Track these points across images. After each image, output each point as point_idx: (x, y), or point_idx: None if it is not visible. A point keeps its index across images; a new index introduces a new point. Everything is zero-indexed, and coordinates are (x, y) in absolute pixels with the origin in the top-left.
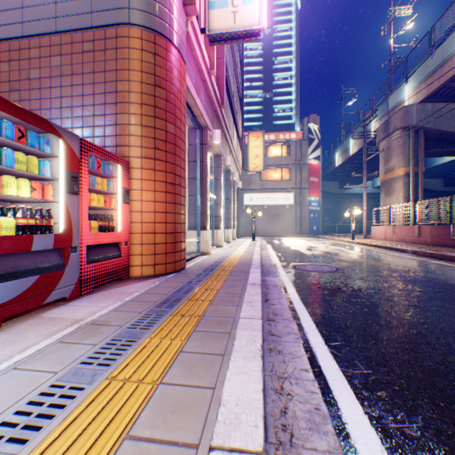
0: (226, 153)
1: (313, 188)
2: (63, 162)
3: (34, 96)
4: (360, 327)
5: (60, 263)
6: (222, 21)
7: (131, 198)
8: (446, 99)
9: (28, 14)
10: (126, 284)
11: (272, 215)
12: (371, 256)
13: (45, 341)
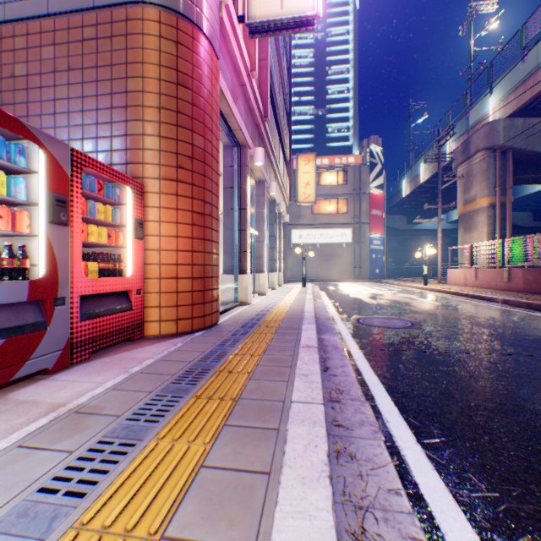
0: (270, 179)
1: (376, 222)
2: (44, 180)
3: (20, 99)
4: (461, 412)
5: (38, 321)
6: (265, 6)
7: (146, 232)
8: (540, 113)
9: None
10: (138, 347)
11: (326, 255)
12: (452, 306)
13: None
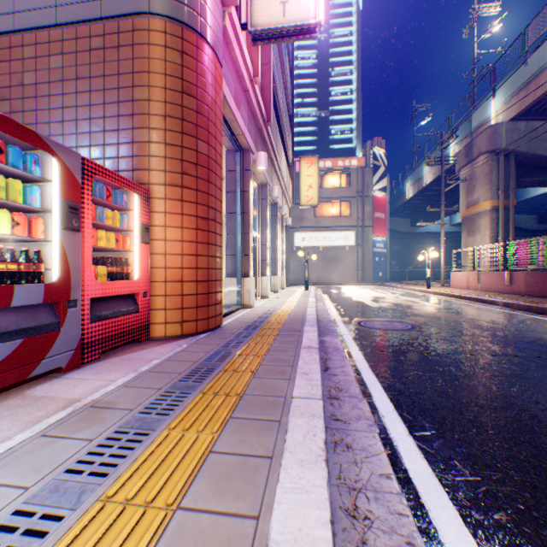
0: (273, 182)
1: (379, 225)
2: (58, 188)
3: (28, 106)
4: (453, 408)
5: (53, 322)
6: (268, 14)
7: (152, 237)
8: (542, 116)
9: (21, 2)
10: (145, 348)
11: (329, 258)
12: (453, 309)
13: (21, 434)
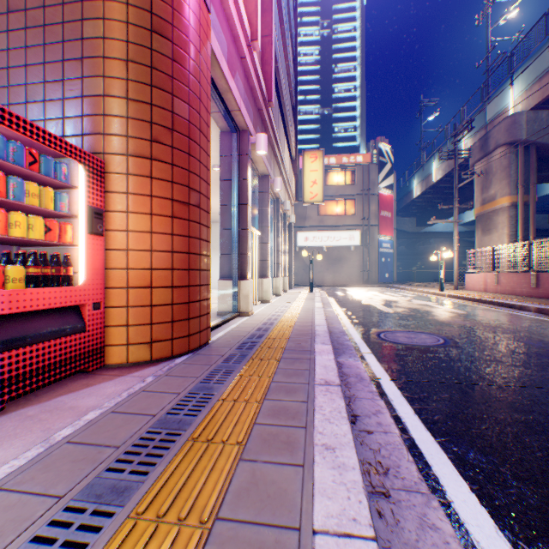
0: (275, 174)
1: (385, 224)
2: None
3: None
4: None
5: None
6: None
7: (109, 226)
8: None
9: None
10: (90, 384)
11: (333, 259)
12: (480, 316)
13: None
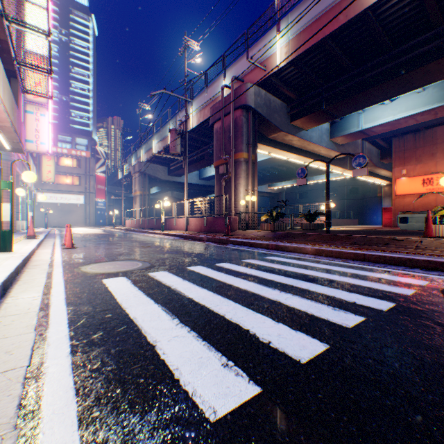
0: None
1: (101, 193)
2: None
3: None
4: None
5: None
6: (32, 147)
7: None
8: (157, 163)
9: None
10: None
11: (66, 211)
12: (105, 231)
13: None
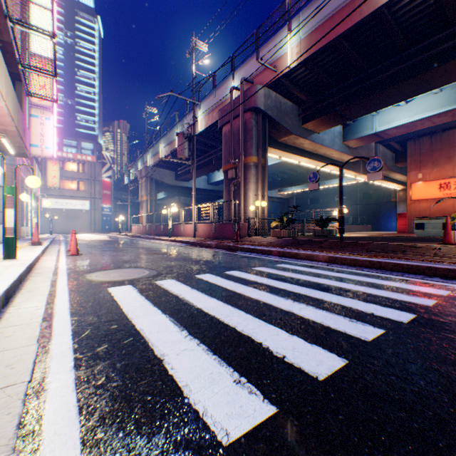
0: None
1: (107, 198)
2: None
3: None
4: None
5: None
6: (37, 152)
7: None
8: (164, 167)
9: None
10: None
11: (72, 217)
12: (111, 237)
13: None
